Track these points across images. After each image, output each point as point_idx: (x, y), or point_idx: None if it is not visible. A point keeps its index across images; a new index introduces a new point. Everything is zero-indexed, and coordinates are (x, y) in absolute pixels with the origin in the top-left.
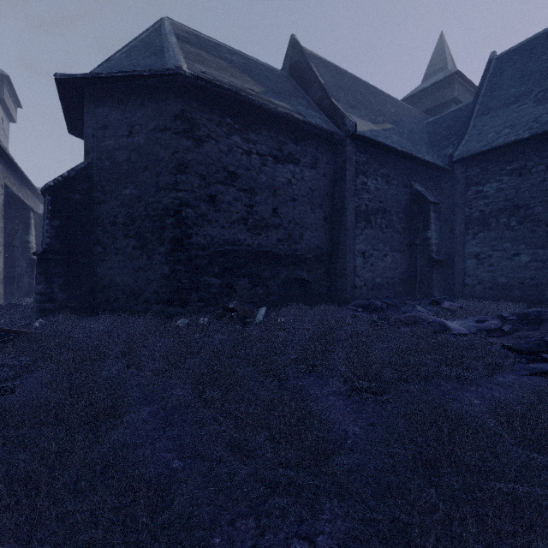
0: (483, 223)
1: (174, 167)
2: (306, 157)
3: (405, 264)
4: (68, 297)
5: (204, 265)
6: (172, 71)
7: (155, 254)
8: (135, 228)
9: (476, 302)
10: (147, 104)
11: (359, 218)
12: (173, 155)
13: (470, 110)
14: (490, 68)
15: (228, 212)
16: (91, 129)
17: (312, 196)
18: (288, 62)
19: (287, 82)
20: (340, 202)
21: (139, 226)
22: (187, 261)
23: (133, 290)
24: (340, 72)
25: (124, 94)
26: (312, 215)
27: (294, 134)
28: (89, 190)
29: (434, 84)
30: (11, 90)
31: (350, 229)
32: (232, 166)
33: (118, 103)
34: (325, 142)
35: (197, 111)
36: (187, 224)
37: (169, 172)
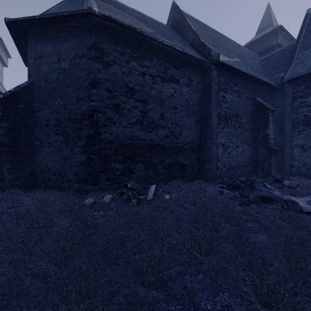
0: (306, 124)
1: (88, 83)
2: (184, 79)
3: (250, 152)
4: (14, 177)
5: (110, 155)
6: (85, 11)
7: (75, 147)
8: (62, 128)
9: (302, 179)
10: (70, 38)
11: (220, 121)
12: (88, 75)
13: (294, 47)
14: (307, 19)
15: (128, 116)
16: (32, 59)
17: (187, 105)
18: (170, 19)
19: (170, 31)
20: (207, 110)
21: (64, 127)
22: (98, 152)
23: (60, 172)
24: (204, 26)
25: (54, 33)
26: (187, 119)
27: (175, 62)
28: (31, 101)
29: (264, 35)
30: (4, 47)
31: (214, 128)
32: (131, 83)
33: (50, 39)
34: (197, 68)
35: (105, 43)
36: (98, 125)
37: (85, 87)
